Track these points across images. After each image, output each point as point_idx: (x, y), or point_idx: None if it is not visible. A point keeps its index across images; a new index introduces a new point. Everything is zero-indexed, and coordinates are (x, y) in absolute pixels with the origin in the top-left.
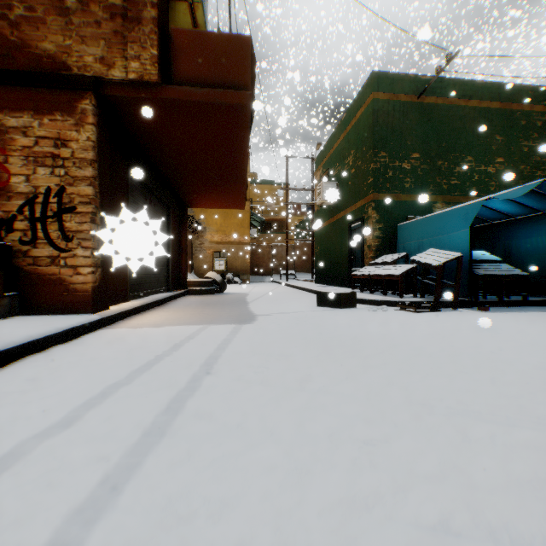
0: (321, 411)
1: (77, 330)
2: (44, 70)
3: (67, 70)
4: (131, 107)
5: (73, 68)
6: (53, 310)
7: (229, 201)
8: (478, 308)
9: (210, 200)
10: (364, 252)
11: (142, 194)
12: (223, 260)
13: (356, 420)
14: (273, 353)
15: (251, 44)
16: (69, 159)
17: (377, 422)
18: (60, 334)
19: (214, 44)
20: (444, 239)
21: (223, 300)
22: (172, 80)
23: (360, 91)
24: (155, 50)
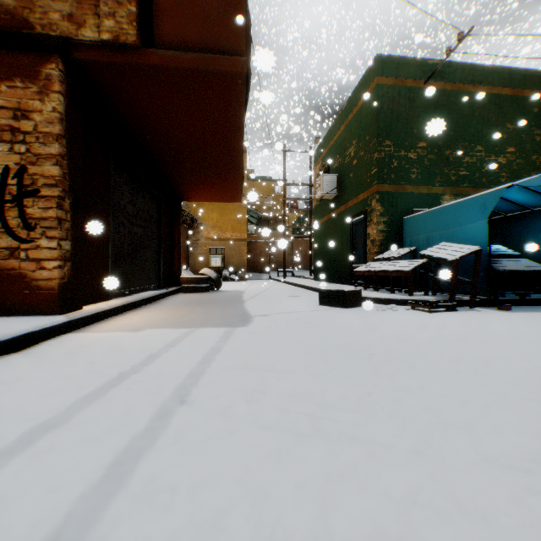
0: (351, 484)
1: (33, 336)
2: (2, 28)
3: (29, 29)
4: (108, 77)
5: (36, 27)
6: (12, 312)
7: (225, 194)
8: (497, 307)
9: (204, 192)
10: (367, 248)
11: (129, 182)
12: (220, 257)
13: (414, 507)
14: (272, 368)
15: (246, 4)
16: (31, 133)
17: (451, 513)
18: (7, 343)
19: (203, 3)
20: (458, 232)
21: (218, 298)
22: (154, 44)
23: (363, 77)
24: (133, 7)
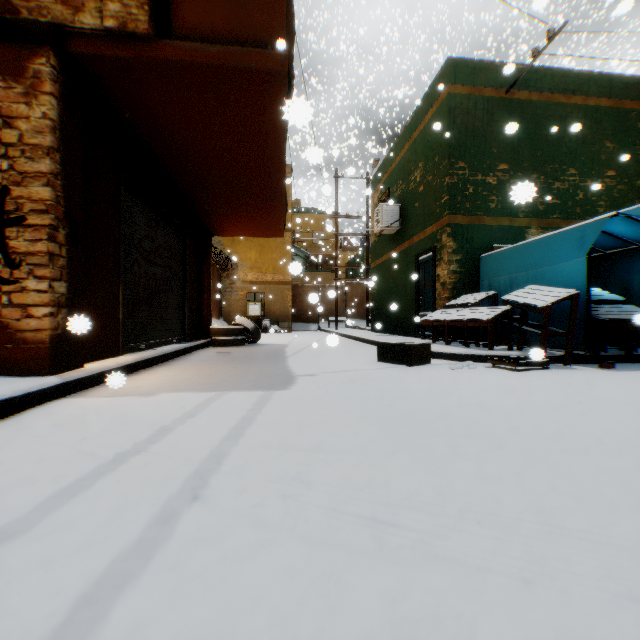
0: (433, 639)
1: (14, 403)
2: None
3: (13, 13)
4: (114, 76)
5: (22, 11)
6: None
7: (264, 227)
8: (598, 365)
9: (239, 224)
10: (437, 292)
11: (145, 212)
12: (259, 304)
13: None
14: (318, 447)
15: None
16: (16, 145)
17: None
18: None
19: None
20: (548, 272)
21: (255, 354)
22: (172, 34)
23: (431, 86)
24: None
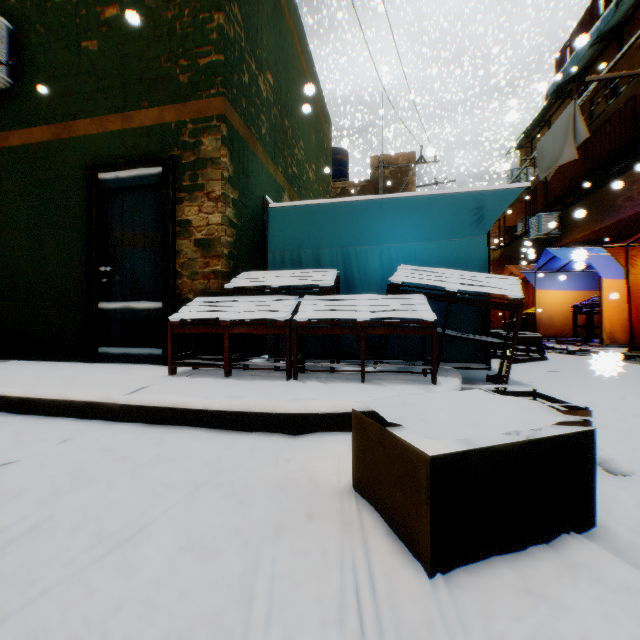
0: None
1: None
2: None
3: None
4: None
5: None
6: None
7: None
8: (495, 379)
9: None
10: (180, 259)
11: None
12: None
13: None
14: None
15: None
16: None
17: None
18: None
19: None
20: (424, 250)
21: None
22: None
23: None
24: None
